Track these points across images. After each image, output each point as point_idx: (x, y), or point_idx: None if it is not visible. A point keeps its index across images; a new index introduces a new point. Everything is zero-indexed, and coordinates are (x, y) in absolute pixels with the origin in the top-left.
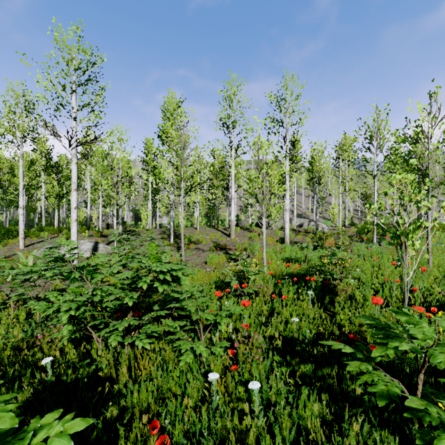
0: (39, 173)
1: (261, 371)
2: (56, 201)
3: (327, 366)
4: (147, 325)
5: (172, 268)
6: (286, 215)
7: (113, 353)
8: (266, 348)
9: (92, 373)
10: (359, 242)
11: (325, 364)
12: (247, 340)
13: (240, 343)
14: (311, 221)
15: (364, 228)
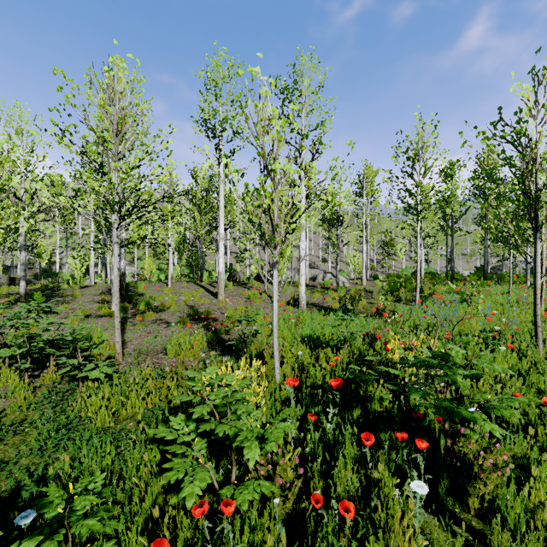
0: None
1: None
2: None
3: None
4: None
5: None
6: (301, 265)
7: None
8: None
9: None
10: (396, 302)
11: None
12: None
13: None
14: (326, 273)
15: (394, 282)
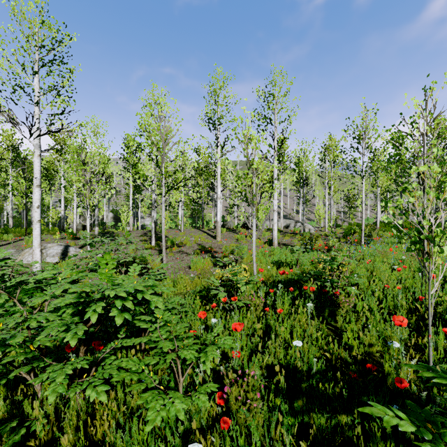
0: (5, 169)
1: (259, 423)
2: (24, 200)
3: (346, 414)
4: (110, 356)
5: (141, 284)
6: (274, 216)
7: (61, 400)
8: (264, 385)
9: (24, 435)
10: (347, 243)
11: (342, 409)
12: (240, 381)
13: (232, 383)
14: (297, 222)
15: (350, 229)
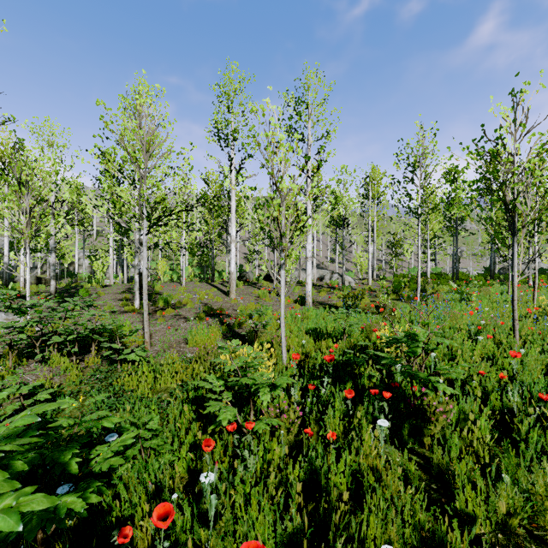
0: None
1: None
2: None
3: None
4: None
5: None
6: (307, 266)
7: None
8: None
9: None
10: (398, 301)
11: None
12: None
13: None
14: (334, 273)
15: (399, 282)
